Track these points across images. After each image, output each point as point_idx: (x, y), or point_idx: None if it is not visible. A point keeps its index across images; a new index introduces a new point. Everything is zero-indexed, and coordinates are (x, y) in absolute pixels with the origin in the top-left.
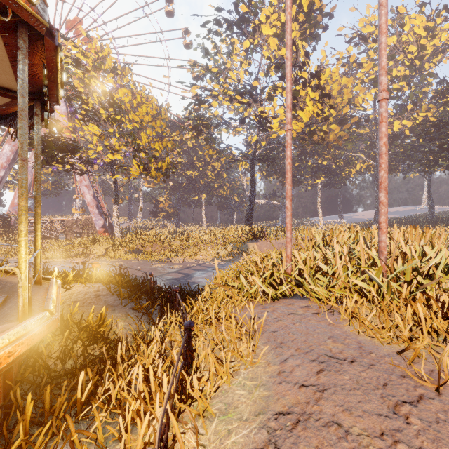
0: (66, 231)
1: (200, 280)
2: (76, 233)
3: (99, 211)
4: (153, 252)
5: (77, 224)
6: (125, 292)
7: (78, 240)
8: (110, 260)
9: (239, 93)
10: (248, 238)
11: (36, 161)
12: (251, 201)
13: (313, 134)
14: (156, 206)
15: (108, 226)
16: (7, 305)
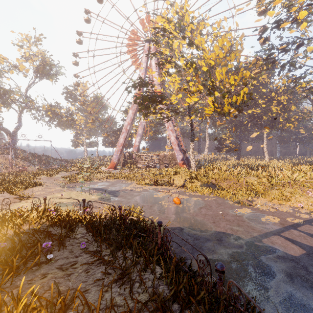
0: (159, 162)
1: None
2: (165, 164)
3: (179, 148)
4: (228, 188)
5: (166, 158)
6: None
7: (166, 170)
8: (188, 193)
9: None
10: None
11: None
12: None
13: None
14: (219, 143)
15: (185, 159)
16: None
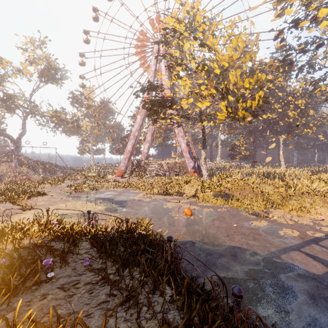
0: (169, 170)
1: None
2: (176, 172)
3: (190, 155)
4: (243, 198)
5: (176, 166)
6: None
7: (176, 178)
8: (200, 203)
9: None
10: None
11: None
12: None
13: None
14: (233, 150)
15: (196, 167)
16: None
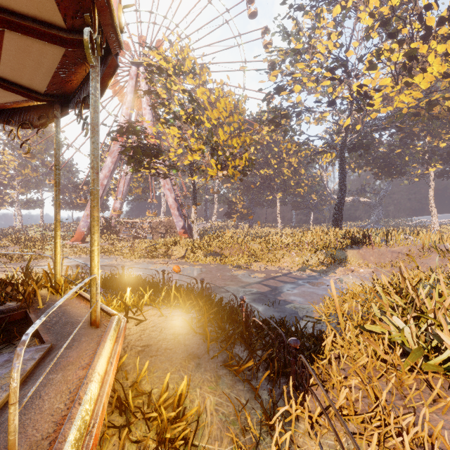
0: (152, 231)
1: (293, 299)
2: (161, 234)
3: (180, 213)
4: (231, 255)
5: (161, 226)
6: (212, 327)
7: (162, 240)
8: (189, 263)
9: (329, 69)
10: (346, 244)
11: (91, 138)
12: (340, 198)
13: (434, 105)
14: (230, 207)
15: (187, 227)
16: (29, 383)
